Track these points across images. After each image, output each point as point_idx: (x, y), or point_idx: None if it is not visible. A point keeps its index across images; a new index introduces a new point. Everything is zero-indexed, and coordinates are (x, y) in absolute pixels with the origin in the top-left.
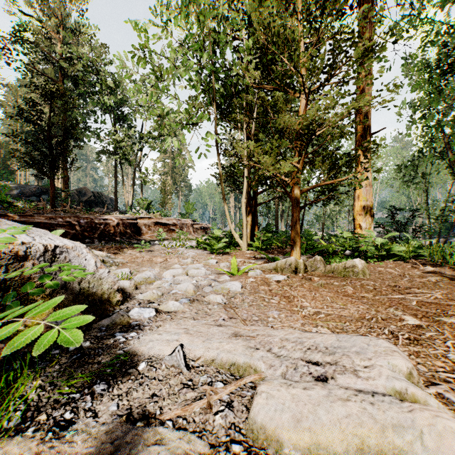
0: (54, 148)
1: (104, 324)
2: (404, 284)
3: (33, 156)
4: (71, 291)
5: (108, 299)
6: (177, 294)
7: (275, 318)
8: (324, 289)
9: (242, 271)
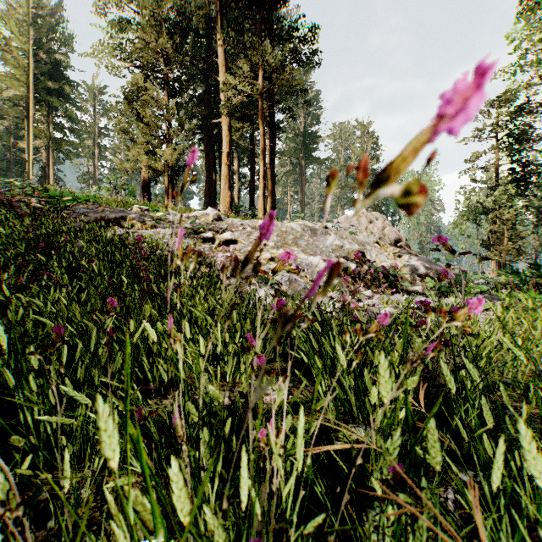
0: None
1: None
2: None
3: None
4: None
5: None
6: None
7: None
8: None
9: None
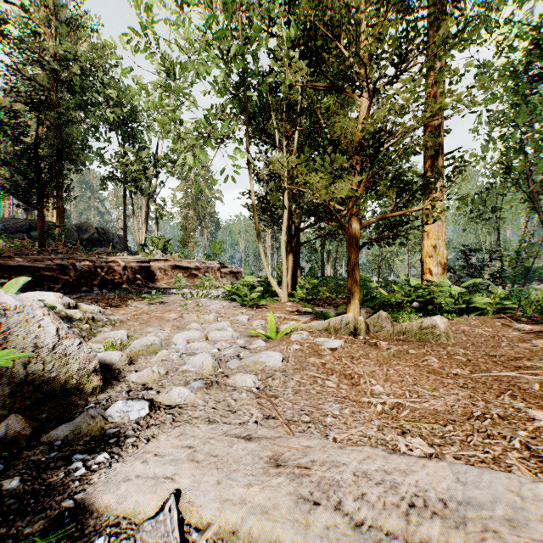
0: (43, 172)
1: (60, 435)
2: (504, 352)
3: (14, 181)
4: (9, 378)
5: (79, 386)
6: (188, 373)
7: (336, 417)
8: (399, 362)
9: (283, 334)
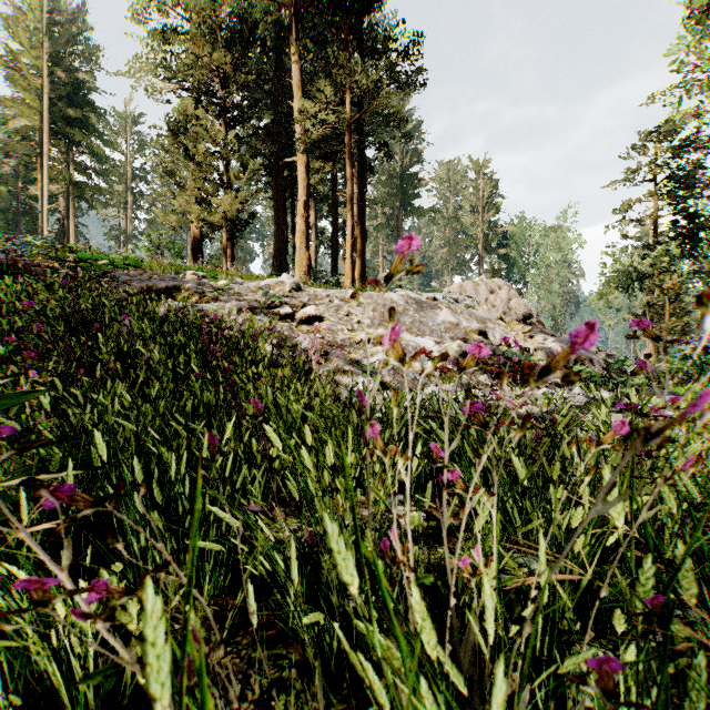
0: None
1: None
2: None
3: None
4: None
5: None
6: None
7: None
8: None
9: None
